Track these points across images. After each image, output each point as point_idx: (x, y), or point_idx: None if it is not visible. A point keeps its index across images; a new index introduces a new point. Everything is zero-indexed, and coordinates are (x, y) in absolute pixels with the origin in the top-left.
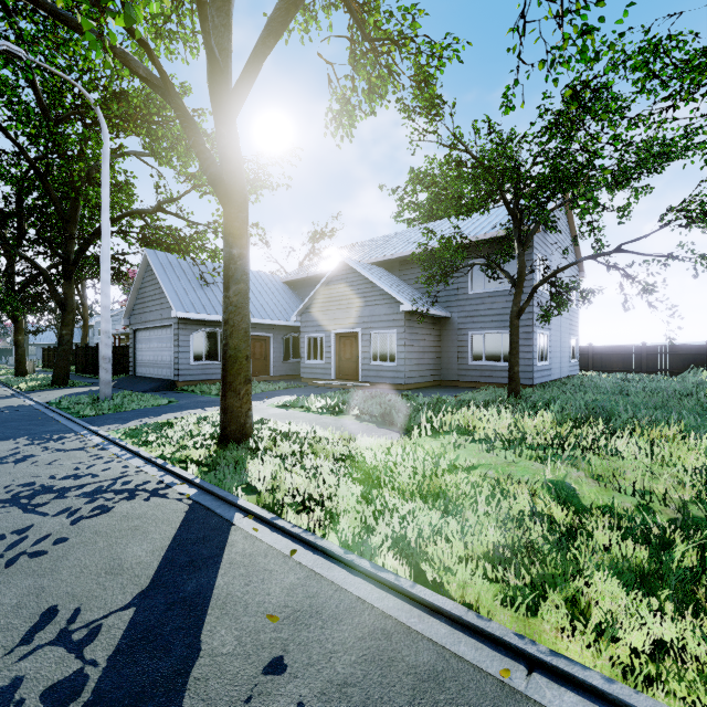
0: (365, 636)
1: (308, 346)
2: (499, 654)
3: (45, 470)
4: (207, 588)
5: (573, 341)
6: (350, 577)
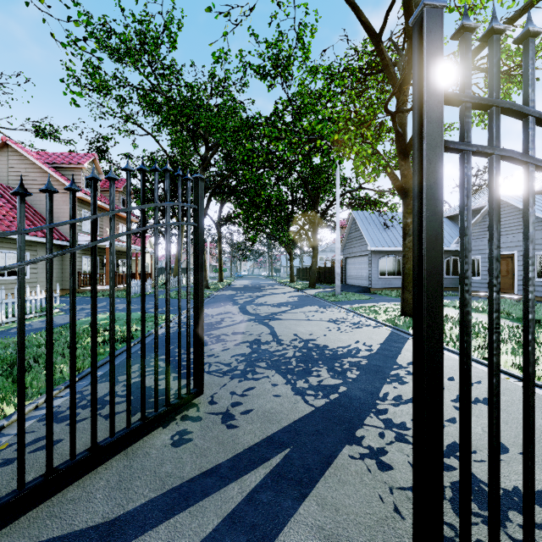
0: (456, 363)
1: None
2: (509, 377)
3: (332, 316)
4: (401, 346)
5: None
6: (457, 356)
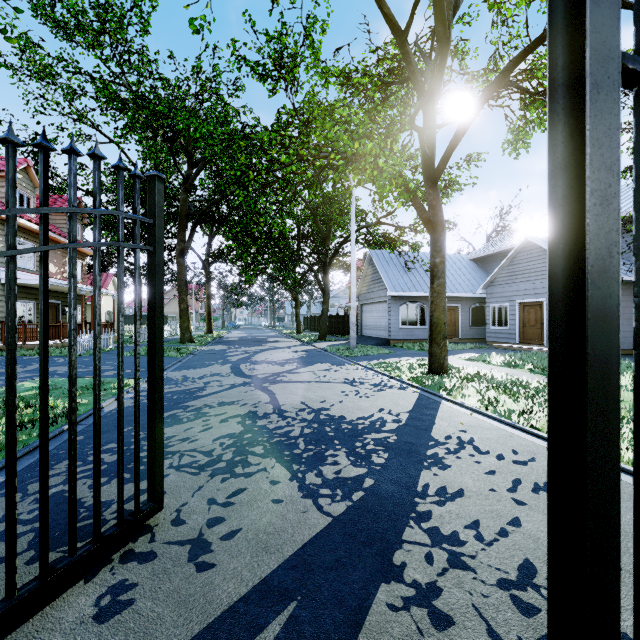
0: (500, 434)
1: (493, 314)
2: None
3: (348, 375)
4: (434, 414)
5: None
6: (499, 424)
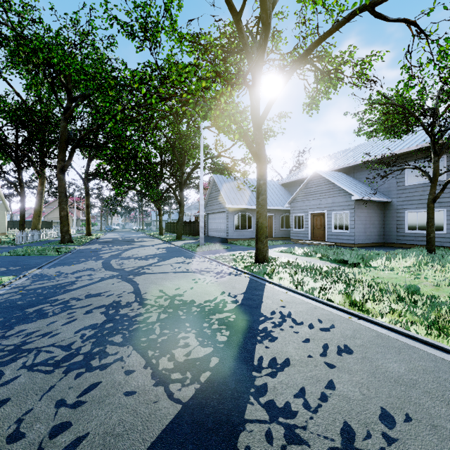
0: (308, 307)
1: (294, 221)
2: (351, 316)
3: (198, 266)
4: (261, 294)
5: None
6: (306, 299)
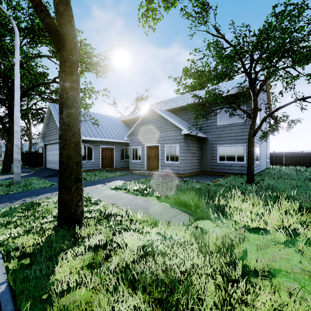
0: None
1: (133, 153)
2: None
3: None
4: None
5: (267, 150)
6: None
